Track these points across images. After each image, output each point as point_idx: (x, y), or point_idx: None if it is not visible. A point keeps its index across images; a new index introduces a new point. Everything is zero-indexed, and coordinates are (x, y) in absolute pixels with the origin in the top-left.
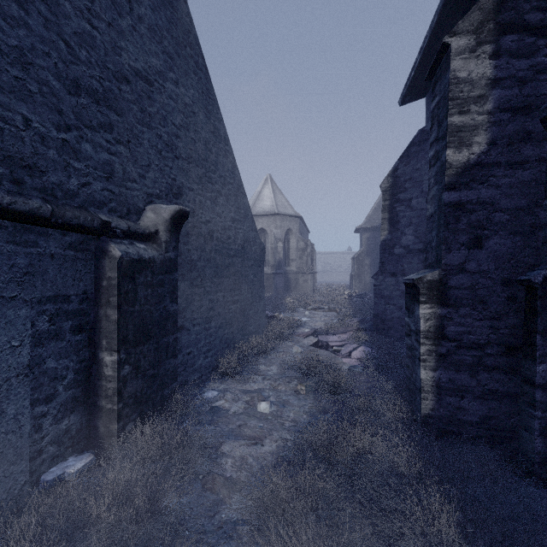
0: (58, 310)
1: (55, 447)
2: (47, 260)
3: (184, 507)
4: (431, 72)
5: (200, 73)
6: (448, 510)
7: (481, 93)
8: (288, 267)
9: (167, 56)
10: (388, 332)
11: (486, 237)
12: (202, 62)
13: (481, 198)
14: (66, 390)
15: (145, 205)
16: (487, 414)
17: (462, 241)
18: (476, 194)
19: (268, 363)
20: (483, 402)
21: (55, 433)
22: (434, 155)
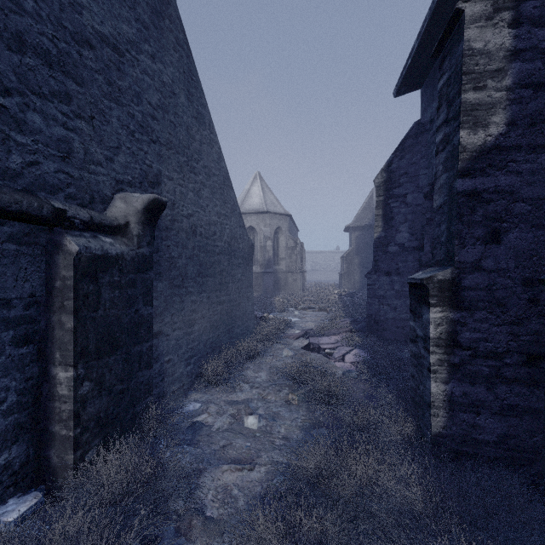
0: None
1: None
2: None
3: None
4: (438, 46)
5: (181, 51)
6: None
7: (499, 66)
8: (277, 265)
9: (141, 25)
10: (382, 334)
11: (505, 230)
12: (184, 39)
13: (499, 186)
14: (5, 416)
15: (114, 193)
16: (506, 433)
17: (478, 235)
18: (493, 181)
19: (257, 369)
20: (501, 418)
21: None
22: (443, 139)
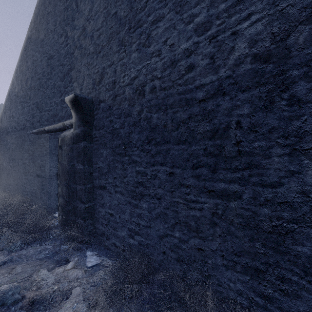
0: None
1: None
2: None
3: (1, 243)
4: None
5: None
6: None
7: None
8: None
9: None
10: None
11: None
12: None
13: None
14: None
15: None
16: None
17: None
18: None
19: None
20: None
21: None
22: None
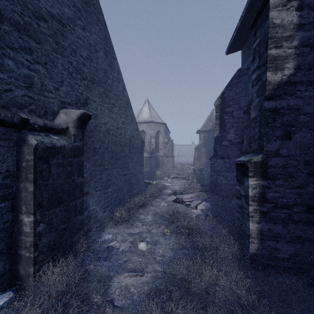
0: None
1: None
2: None
3: None
4: (253, 23)
5: (101, 25)
6: None
7: (290, 34)
8: (158, 153)
9: (76, 9)
10: (219, 193)
11: (294, 132)
12: (102, 19)
13: (290, 105)
14: None
15: (59, 109)
16: (294, 253)
17: (277, 135)
18: (287, 103)
19: (146, 214)
20: (291, 244)
21: None
22: (256, 77)
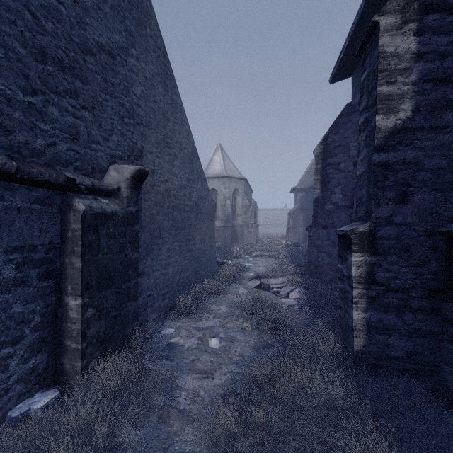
0: (25, 259)
1: (21, 385)
2: (13, 213)
3: (140, 439)
4: (361, 49)
5: (159, 52)
6: (382, 442)
7: (407, 66)
8: (235, 221)
9: (128, 34)
10: (320, 276)
11: (411, 193)
12: (161, 42)
13: (407, 159)
14: (32, 332)
15: (109, 165)
16: (412, 350)
17: (390, 197)
18: (402, 155)
19: (218, 303)
20: (408, 339)
21: (22, 372)
22: (364, 121)
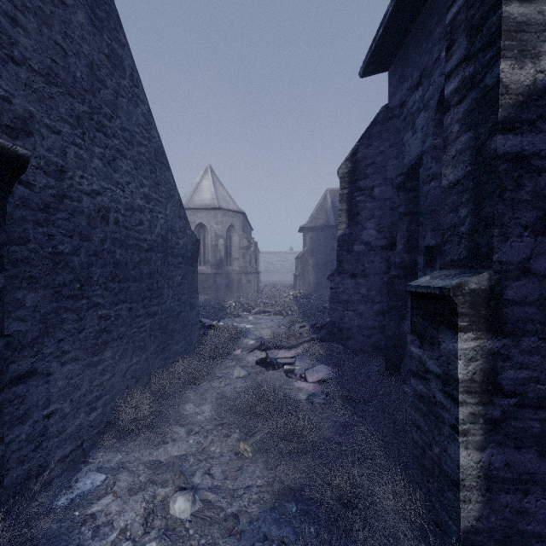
0: None
1: None
2: None
3: None
4: None
5: None
6: None
7: None
8: (230, 266)
9: None
10: (346, 343)
11: None
12: None
13: None
14: None
15: None
16: None
17: (526, 221)
18: None
19: (199, 400)
20: None
21: None
22: (460, 85)
